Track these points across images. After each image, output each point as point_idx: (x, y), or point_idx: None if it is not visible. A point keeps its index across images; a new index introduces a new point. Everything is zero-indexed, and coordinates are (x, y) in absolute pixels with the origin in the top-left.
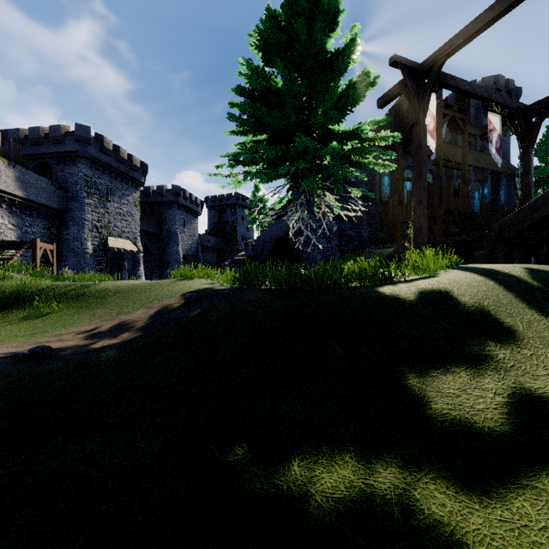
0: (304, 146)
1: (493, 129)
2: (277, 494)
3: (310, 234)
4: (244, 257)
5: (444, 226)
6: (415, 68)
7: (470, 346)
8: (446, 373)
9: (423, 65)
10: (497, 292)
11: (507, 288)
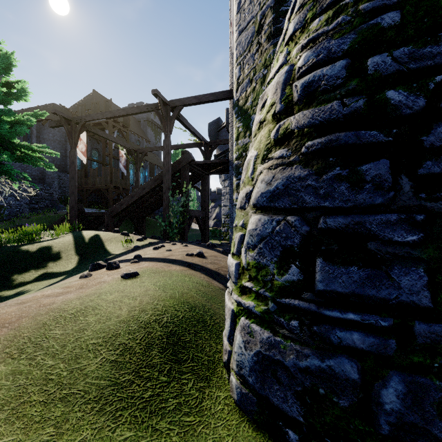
0: None
1: (122, 155)
2: None
3: None
4: None
5: (114, 196)
6: (70, 119)
7: (43, 264)
8: (28, 273)
9: (74, 119)
10: (70, 245)
11: (75, 243)
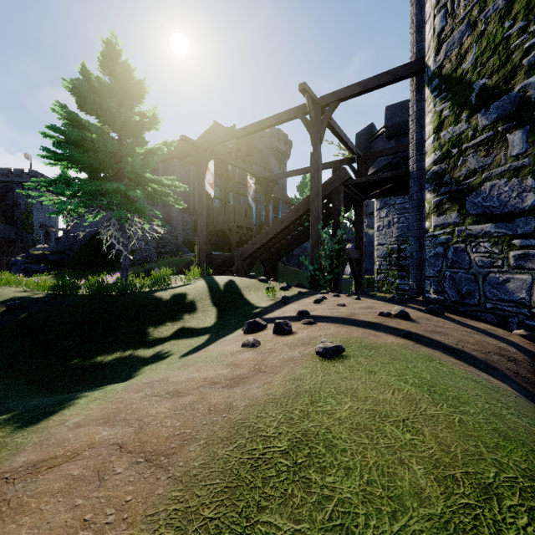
0: (115, 188)
1: (250, 186)
2: (92, 364)
3: (122, 248)
4: (47, 252)
5: (237, 237)
6: (198, 145)
7: (178, 316)
8: (164, 326)
9: (203, 145)
10: (204, 293)
11: (210, 291)
